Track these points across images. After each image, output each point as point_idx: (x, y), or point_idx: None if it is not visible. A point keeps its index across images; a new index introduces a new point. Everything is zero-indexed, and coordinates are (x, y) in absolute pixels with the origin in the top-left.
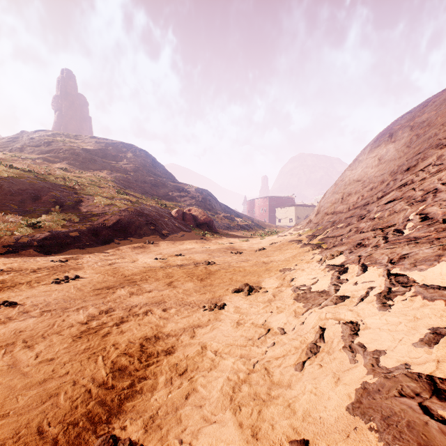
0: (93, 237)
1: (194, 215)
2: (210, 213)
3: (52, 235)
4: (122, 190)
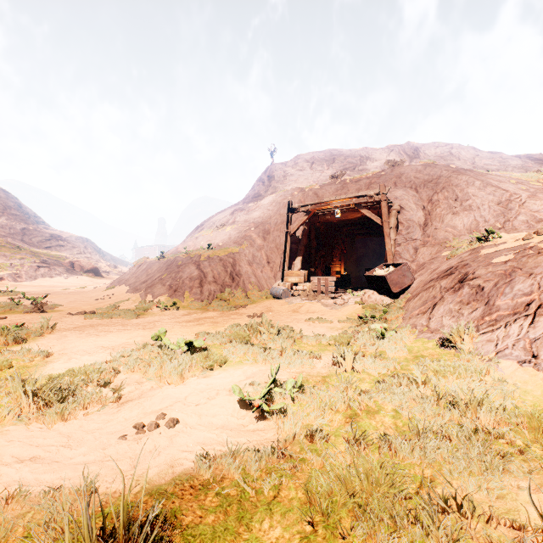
0: (27, 277)
1: (82, 265)
2: (94, 262)
3: (10, 275)
4: (13, 244)
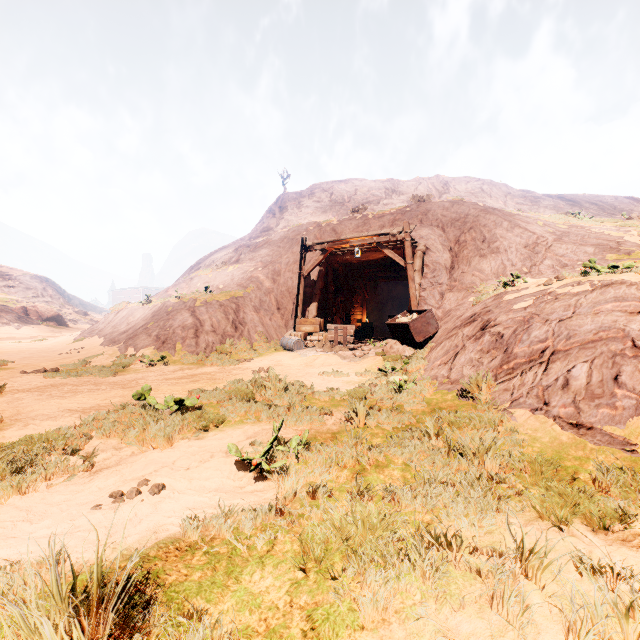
0: None
1: (40, 311)
2: (56, 308)
3: None
4: None
